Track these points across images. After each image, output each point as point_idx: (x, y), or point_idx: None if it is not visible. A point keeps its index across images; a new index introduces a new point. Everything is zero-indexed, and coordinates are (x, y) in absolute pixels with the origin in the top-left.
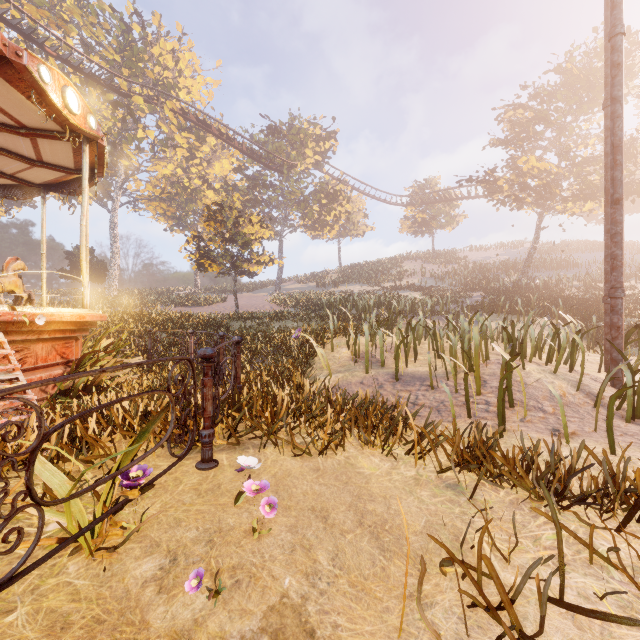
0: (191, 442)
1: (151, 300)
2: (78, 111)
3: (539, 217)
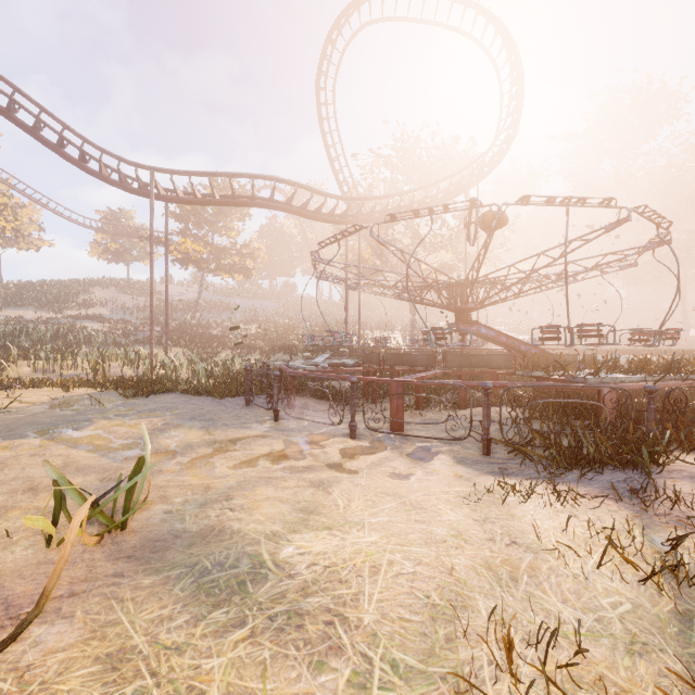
0: None
1: None
2: None
3: (202, 277)
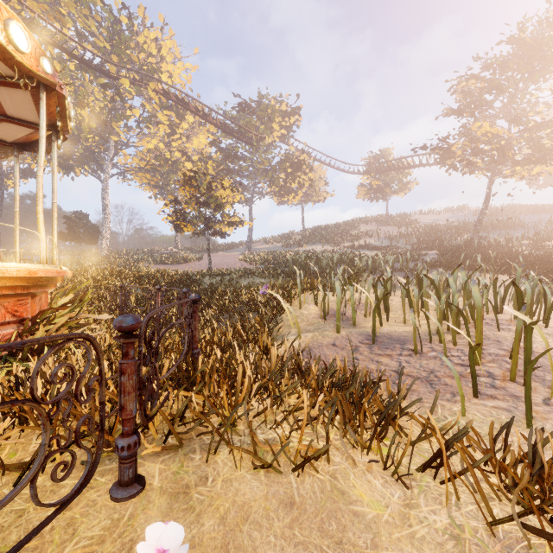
0: (92, 466)
1: (136, 259)
2: (27, 49)
3: (490, 180)
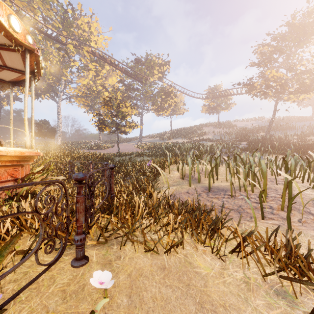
0: (63, 248)
1: (76, 146)
2: (19, 31)
3: (276, 103)
